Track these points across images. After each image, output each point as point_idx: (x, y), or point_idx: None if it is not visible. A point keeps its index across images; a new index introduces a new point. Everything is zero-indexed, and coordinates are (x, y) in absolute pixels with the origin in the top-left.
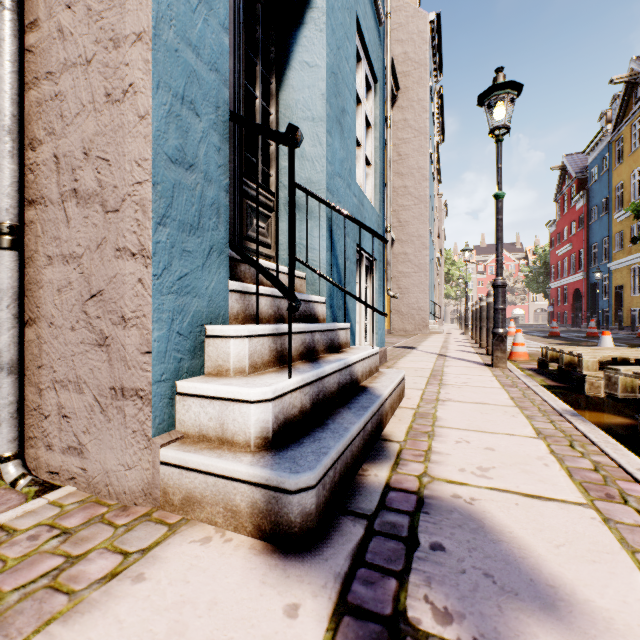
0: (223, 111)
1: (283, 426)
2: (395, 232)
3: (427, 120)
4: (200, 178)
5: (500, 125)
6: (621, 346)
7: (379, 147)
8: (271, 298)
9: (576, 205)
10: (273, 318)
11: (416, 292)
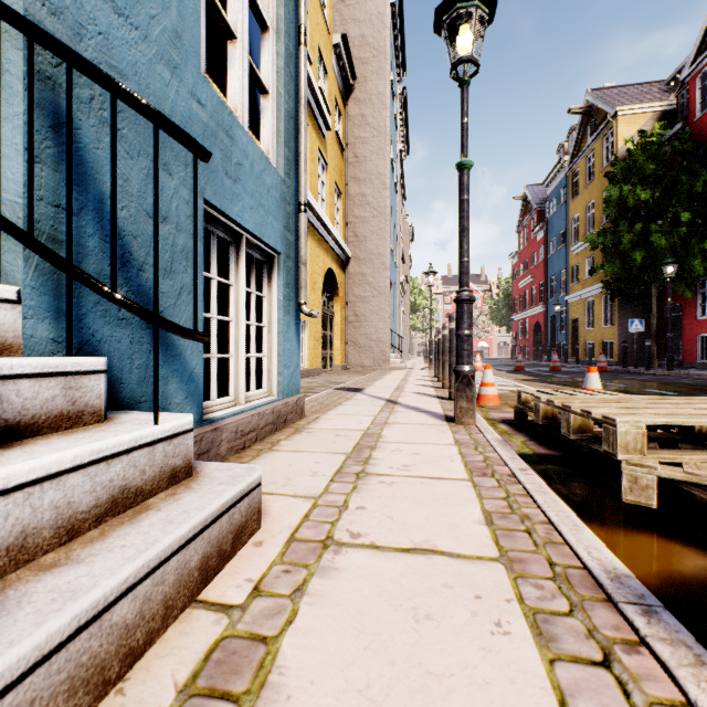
0: None
1: None
2: (351, 248)
3: (388, 118)
4: None
5: (466, 57)
6: None
7: (286, 71)
8: None
9: (537, 237)
10: None
11: (375, 320)
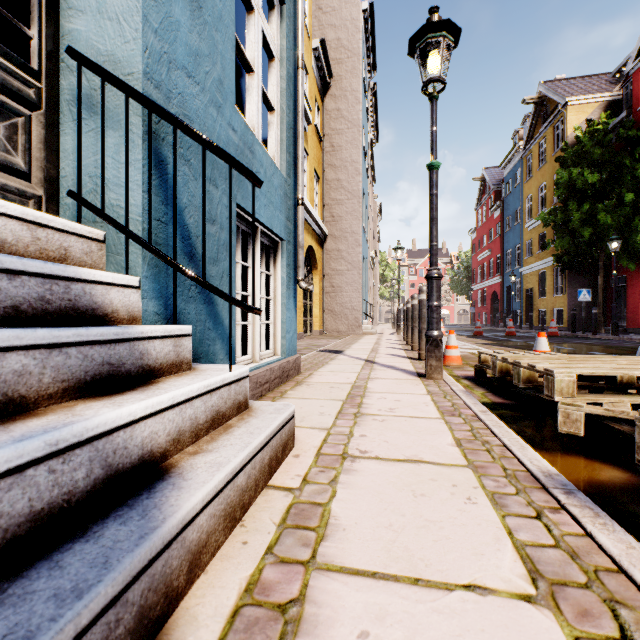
0: None
1: None
2: (328, 227)
3: (360, 112)
4: None
5: (435, 77)
6: None
7: (287, 91)
8: None
9: (494, 214)
10: None
11: (349, 291)
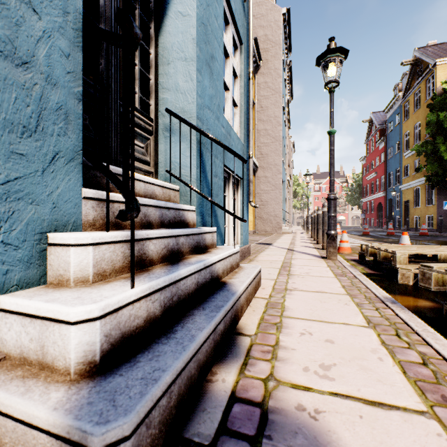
0: (74, 18)
1: (119, 342)
2: (258, 161)
3: (281, 83)
4: (39, 79)
5: (332, 80)
6: (411, 242)
7: (244, 93)
8: None
9: (379, 146)
10: (139, 224)
11: (273, 204)
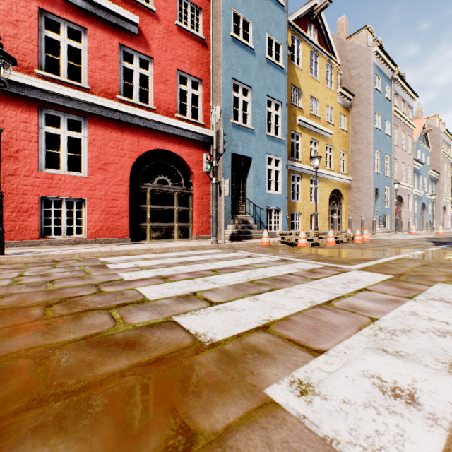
0: (230, 201)
1: (233, 234)
2: (352, 176)
3: (371, 110)
4: (227, 210)
5: (314, 167)
6: None
7: (283, 175)
8: (238, 221)
9: None
10: (238, 224)
11: (364, 209)
